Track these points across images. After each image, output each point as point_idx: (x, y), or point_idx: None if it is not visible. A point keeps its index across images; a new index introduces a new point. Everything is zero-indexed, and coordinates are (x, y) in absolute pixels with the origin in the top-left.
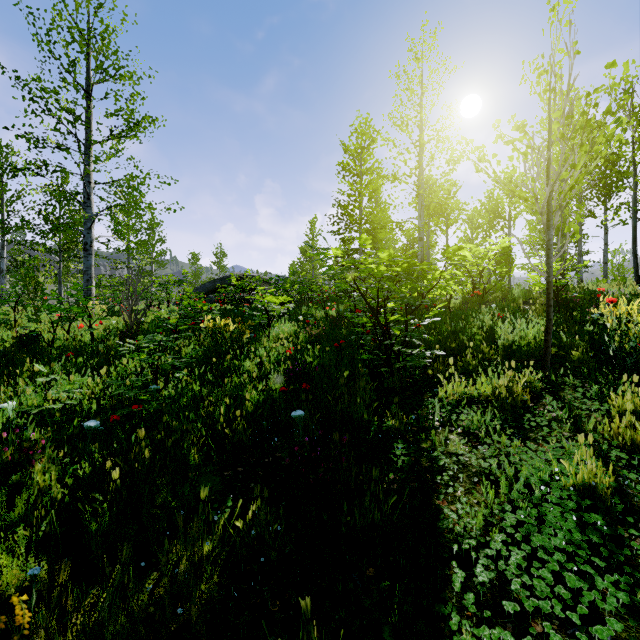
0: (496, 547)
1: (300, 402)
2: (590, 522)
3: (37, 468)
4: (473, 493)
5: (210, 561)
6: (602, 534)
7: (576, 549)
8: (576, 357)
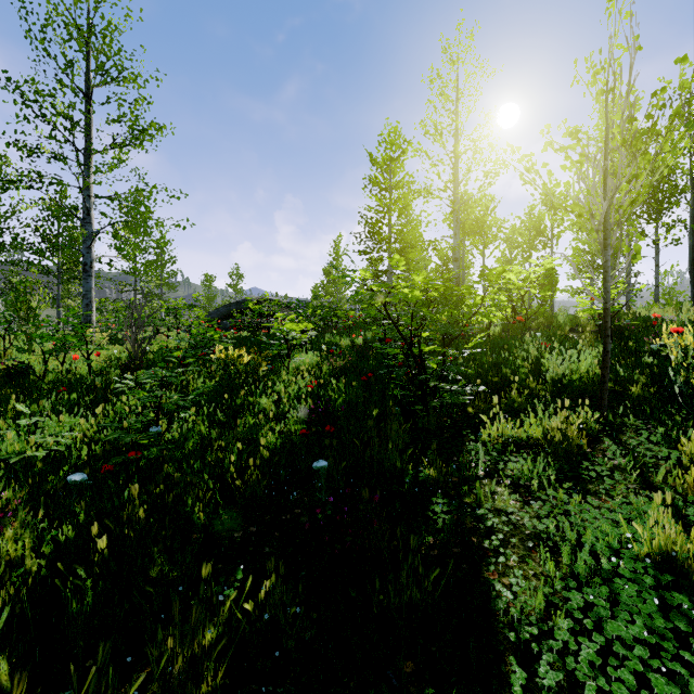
0: (562, 637)
1: (323, 448)
2: (674, 603)
3: (7, 535)
4: (528, 562)
5: (212, 658)
6: (688, 617)
7: (660, 640)
8: (636, 394)
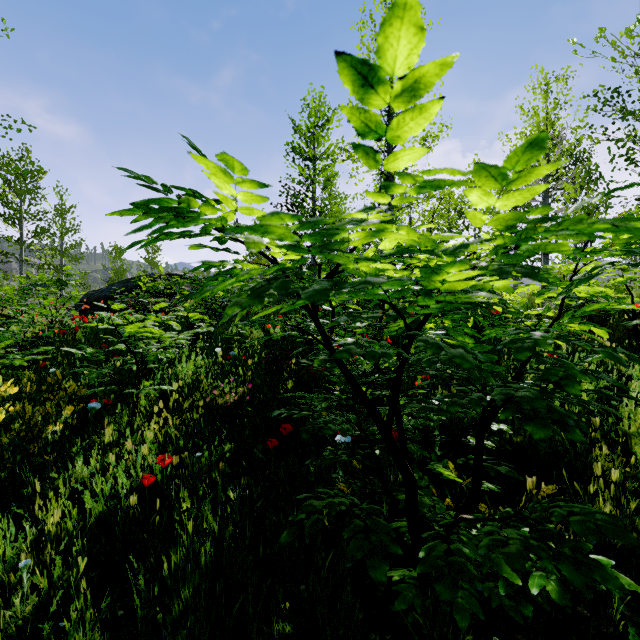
0: None
1: None
2: None
3: None
4: None
5: None
6: None
7: None
8: None
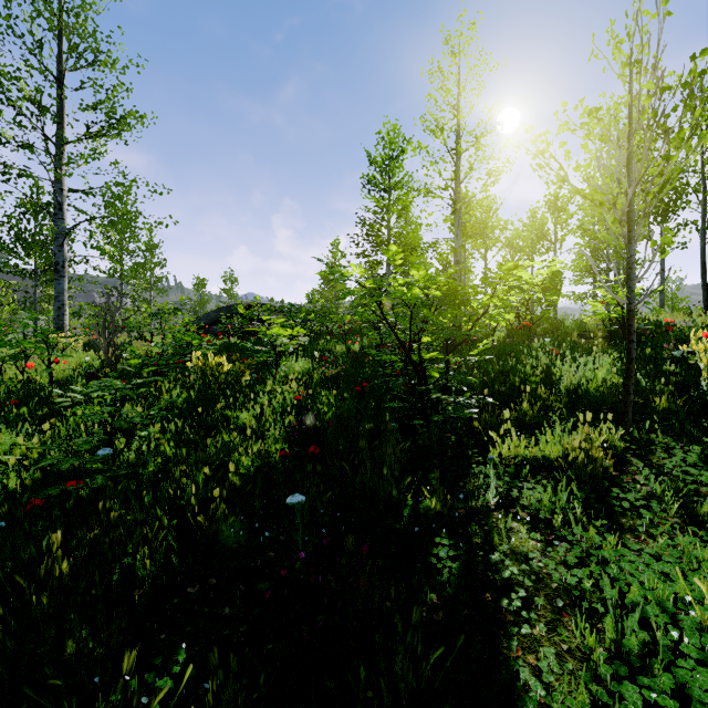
0: None
1: (305, 473)
2: None
3: None
4: (559, 630)
5: None
6: None
7: None
8: (661, 406)
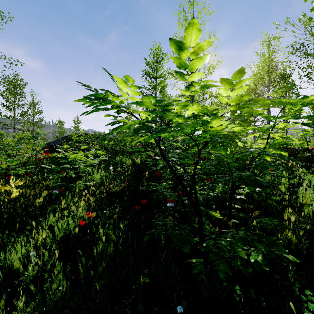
0: None
1: None
2: None
3: None
4: None
5: None
6: None
7: None
8: None
